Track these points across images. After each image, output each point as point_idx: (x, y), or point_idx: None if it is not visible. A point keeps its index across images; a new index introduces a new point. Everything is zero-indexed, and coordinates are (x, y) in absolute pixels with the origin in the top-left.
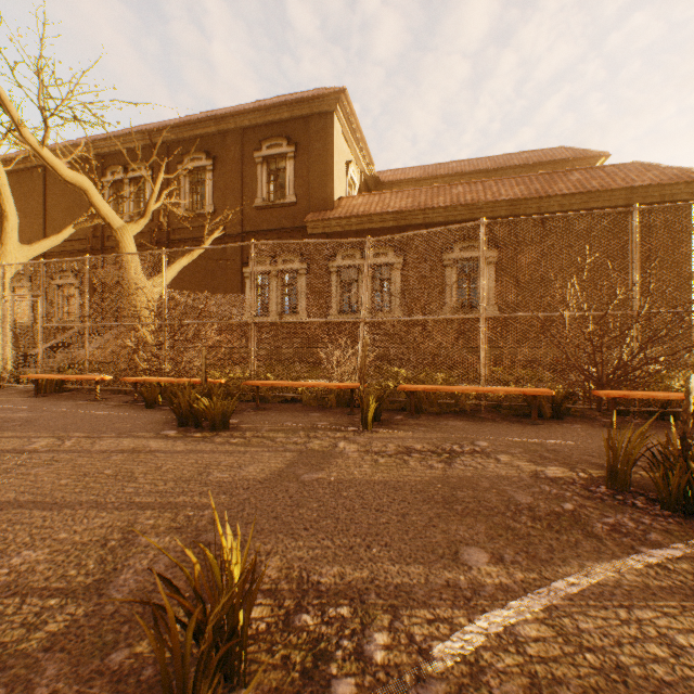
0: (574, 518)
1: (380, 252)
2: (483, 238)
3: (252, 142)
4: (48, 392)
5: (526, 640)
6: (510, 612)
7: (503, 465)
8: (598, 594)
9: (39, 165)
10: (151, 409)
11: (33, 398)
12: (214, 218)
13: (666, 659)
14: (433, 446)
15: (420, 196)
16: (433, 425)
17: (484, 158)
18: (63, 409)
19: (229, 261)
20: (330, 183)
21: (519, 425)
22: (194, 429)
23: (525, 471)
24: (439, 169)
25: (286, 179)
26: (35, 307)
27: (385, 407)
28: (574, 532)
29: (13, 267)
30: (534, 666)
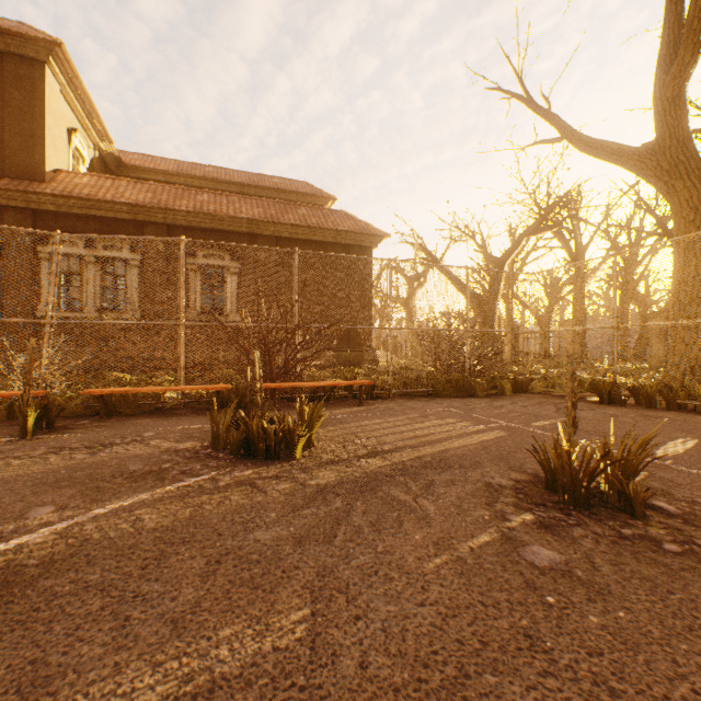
0: (161, 472)
1: (112, 244)
2: (183, 253)
3: None
4: None
5: (30, 545)
6: (34, 535)
7: (148, 447)
8: (121, 509)
9: None
10: None
11: None
12: None
13: (125, 528)
14: (95, 442)
15: (162, 194)
16: (116, 425)
17: (241, 172)
18: None
19: None
20: (39, 149)
21: (203, 416)
22: None
23: (163, 448)
24: (196, 169)
25: None
26: None
27: (75, 414)
28: (150, 480)
29: None
30: (20, 556)
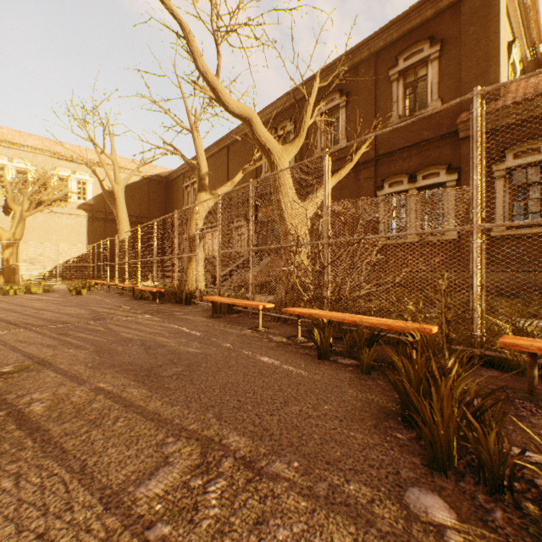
0: None
1: None
2: None
3: (385, 63)
4: (222, 312)
5: None
6: None
7: None
8: None
9: (225, 146)
10: (324, 361)
11: (209, 319)
12: (346, 150)
13: None
14: None
15: None
16: None
17: None
18: (227, 343)
19: (361, 188)
20: (492, 68)
21: None
22: (496, 511)
23: None
24: None
25: (427, 86)
26: (214, 236)
27: None
28: None
29: (205, 209)
30: None
